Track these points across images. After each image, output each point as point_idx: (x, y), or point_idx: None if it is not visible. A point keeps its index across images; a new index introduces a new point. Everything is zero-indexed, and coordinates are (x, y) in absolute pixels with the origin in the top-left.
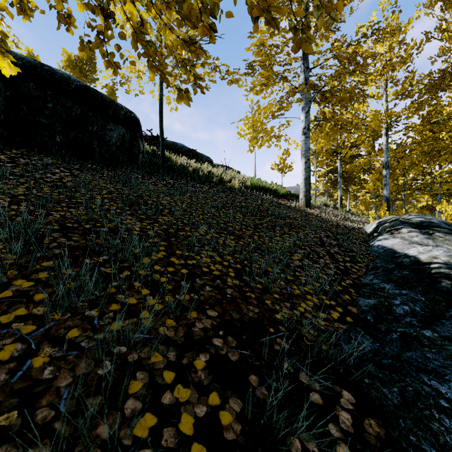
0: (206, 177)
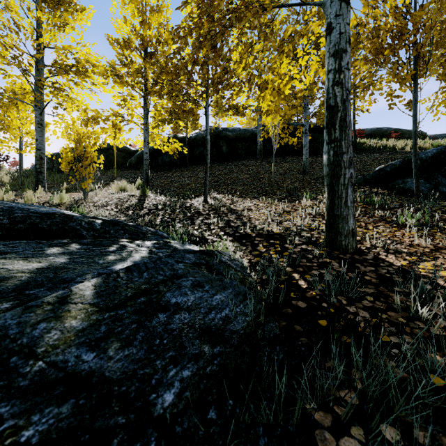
0: (383, 149)
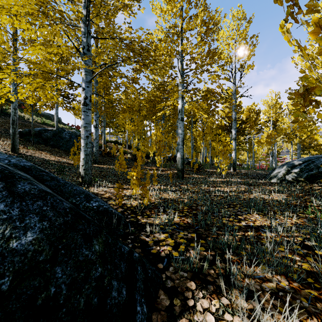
0: (19, 117)
